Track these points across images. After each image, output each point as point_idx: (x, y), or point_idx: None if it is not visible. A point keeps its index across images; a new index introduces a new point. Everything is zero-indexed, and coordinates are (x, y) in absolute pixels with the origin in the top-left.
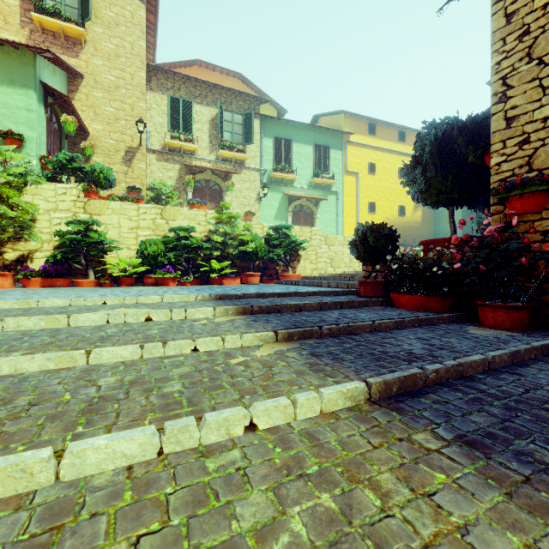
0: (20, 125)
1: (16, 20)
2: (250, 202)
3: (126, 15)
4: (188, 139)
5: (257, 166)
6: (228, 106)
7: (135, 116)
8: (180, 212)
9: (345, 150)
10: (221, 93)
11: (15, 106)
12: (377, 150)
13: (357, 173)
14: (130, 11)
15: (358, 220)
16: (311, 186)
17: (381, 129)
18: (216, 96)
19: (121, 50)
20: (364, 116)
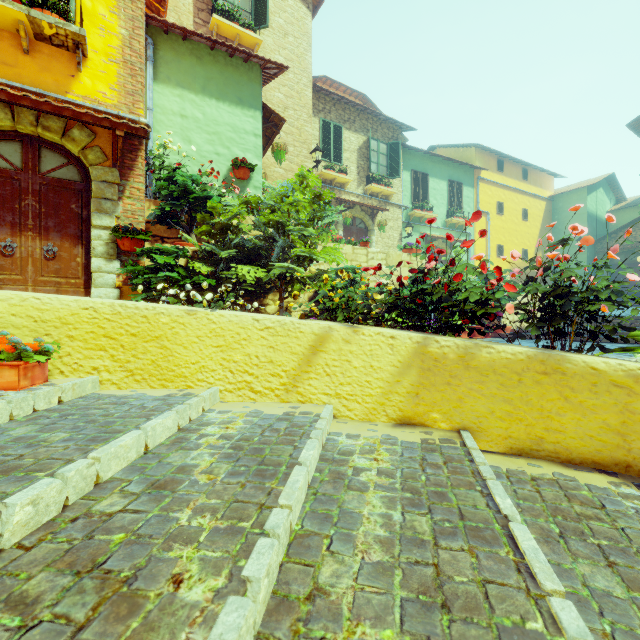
0: (247, 153)
1: (189, 20)
2: (394, 242)
3: (294, 23)
4: (339, 170)
5: (400, 203)
6: (374, 134)
7: (303, 142)
8: (401, 257)
9: (476, 187)
10: (368, 118)
11: (242, 130)
12: (504, 188)
13: (487, 213)
14: (298, 19)
15: (489, 264)
16: (446, 226)
17: (507, 166)
18: (363, 121)
19: (289, 64)
20: (497, 151)
